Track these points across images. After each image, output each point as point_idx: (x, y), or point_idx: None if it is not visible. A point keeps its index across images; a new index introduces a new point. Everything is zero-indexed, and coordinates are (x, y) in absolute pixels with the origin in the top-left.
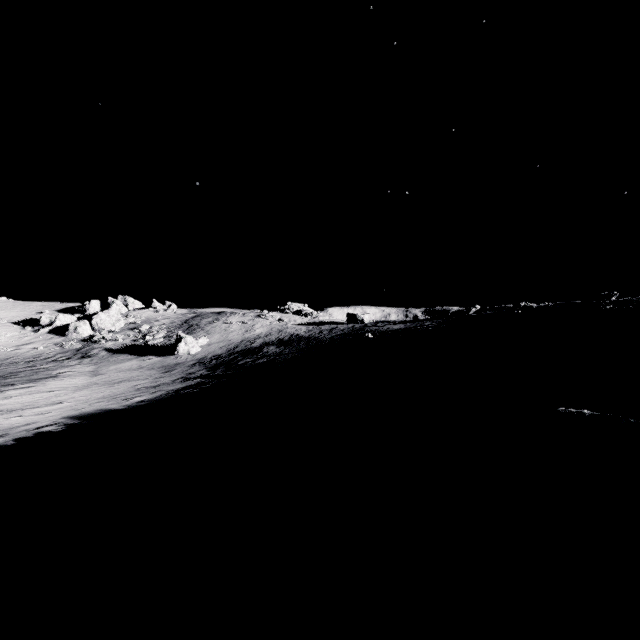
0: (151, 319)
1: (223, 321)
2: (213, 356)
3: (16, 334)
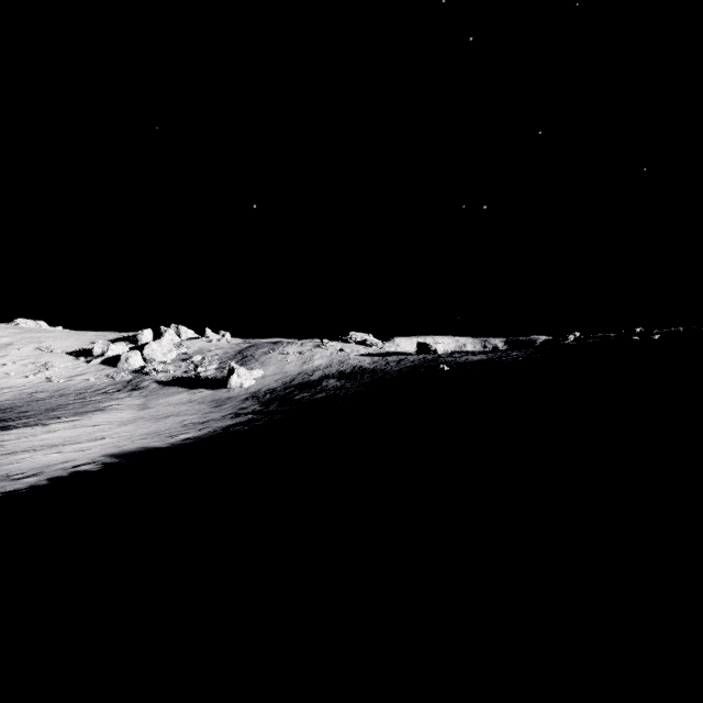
0: (204, 349)
1: (279, 351)
2: (267, 390)
3: (69, 365)
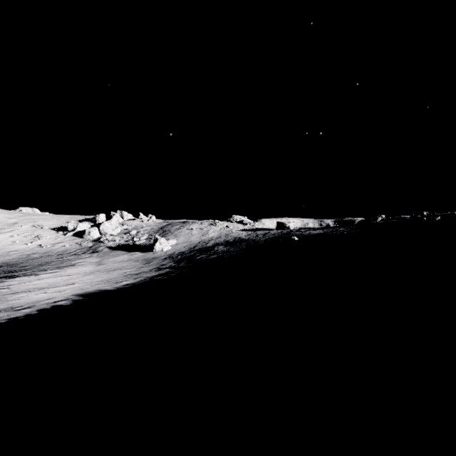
0: (138, 226)
1: (186, 228)
2: (179, 252)
3: (53, 236)
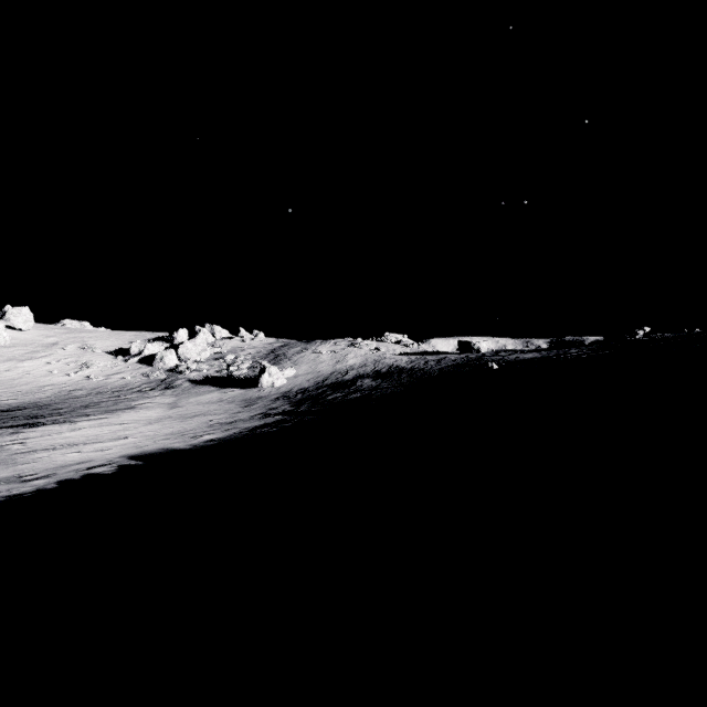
0: (237, 349)
1: (312, 351)
2: (299, 389)
3: (108, 363)
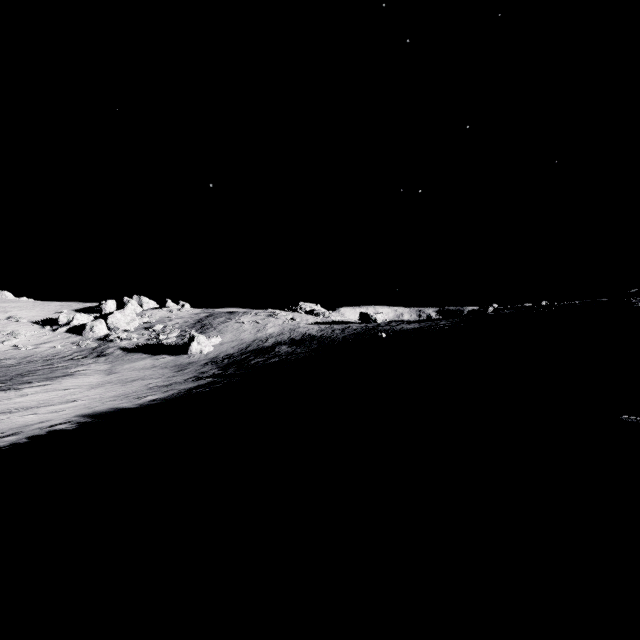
0: (165, 319)
1: (235, 320)
2: (225, 355)
3: (35, 333)
